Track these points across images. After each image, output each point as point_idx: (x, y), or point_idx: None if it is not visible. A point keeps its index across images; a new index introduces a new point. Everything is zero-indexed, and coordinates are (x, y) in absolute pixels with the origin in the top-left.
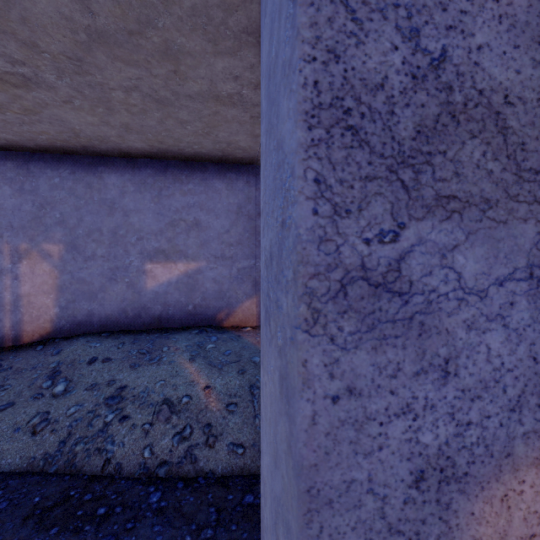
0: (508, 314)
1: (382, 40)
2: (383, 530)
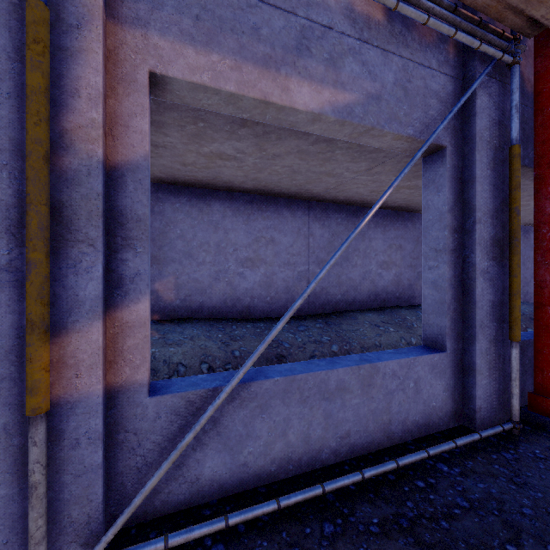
0: (64, 280)
1: (4, 185)
2: (4, 353)
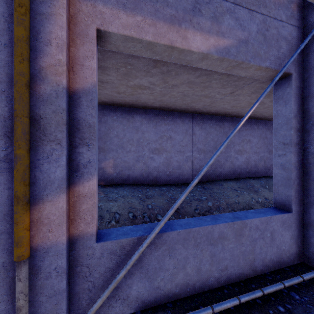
0: (41, 167)
1: (2, 105)
2: (3, 216)
